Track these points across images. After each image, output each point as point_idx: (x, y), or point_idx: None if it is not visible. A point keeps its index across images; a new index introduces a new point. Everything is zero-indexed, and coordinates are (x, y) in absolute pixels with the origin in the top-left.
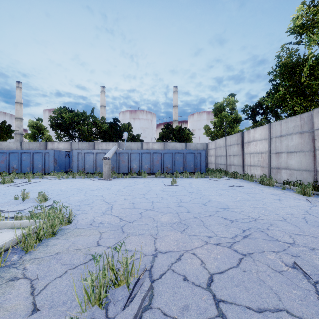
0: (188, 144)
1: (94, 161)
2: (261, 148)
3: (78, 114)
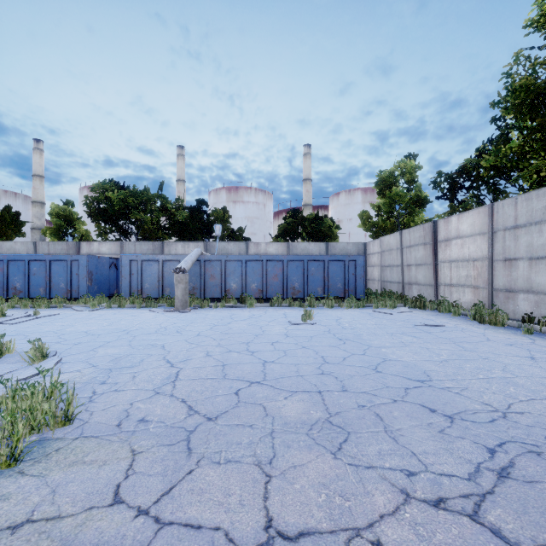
0: (330, 246)
1: (160, 276)
2: (474, 251)
3: (135, 194)
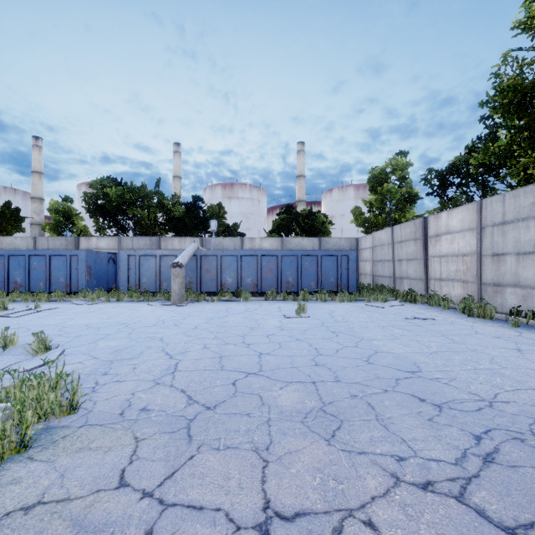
0: (323, 241)
1: (158, 271)
2: (463, 246)
3: (133, 190)
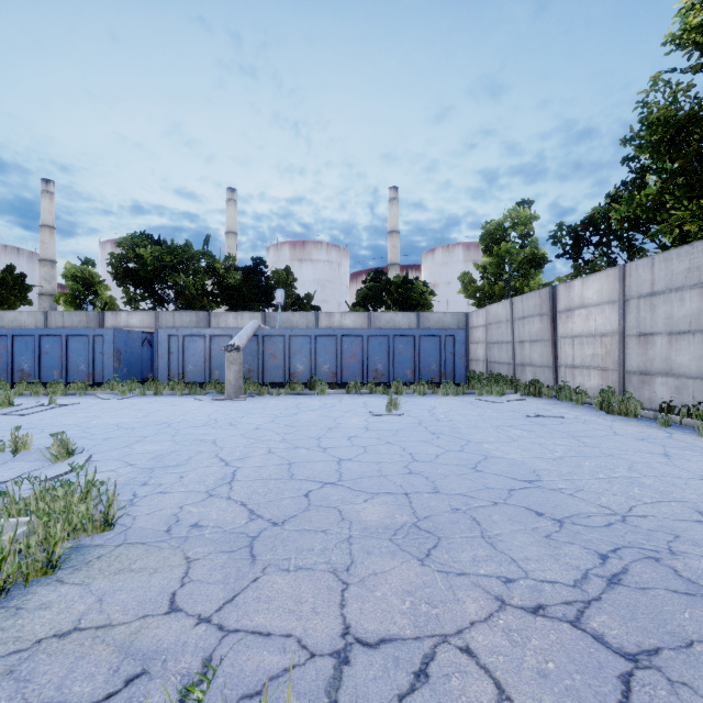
0: (422, 317)
1: (207, 356)
2: (602, 324)
3: (174, 250)
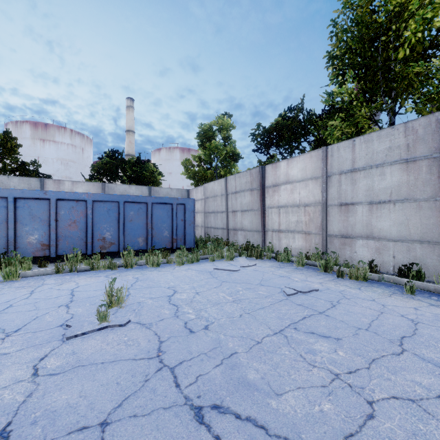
0: (153, 191)
1: None
2: (306, 196)
3: None
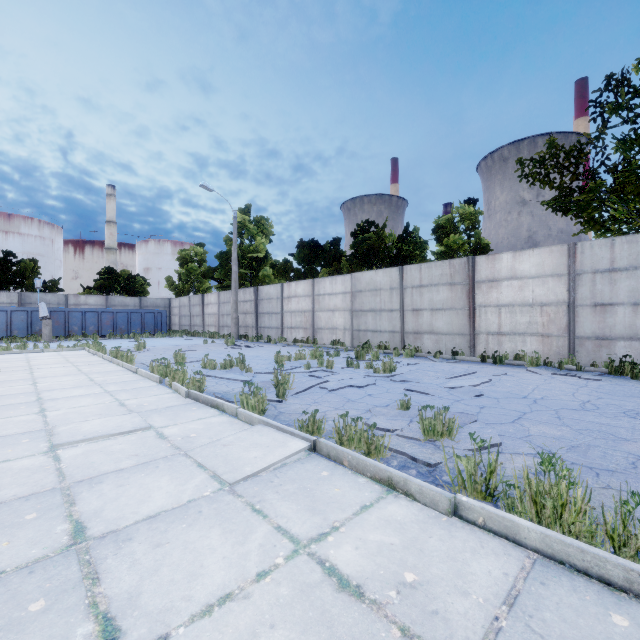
0: (143, 300)
1: (9, 322)
2: (215, 310)
3: None
